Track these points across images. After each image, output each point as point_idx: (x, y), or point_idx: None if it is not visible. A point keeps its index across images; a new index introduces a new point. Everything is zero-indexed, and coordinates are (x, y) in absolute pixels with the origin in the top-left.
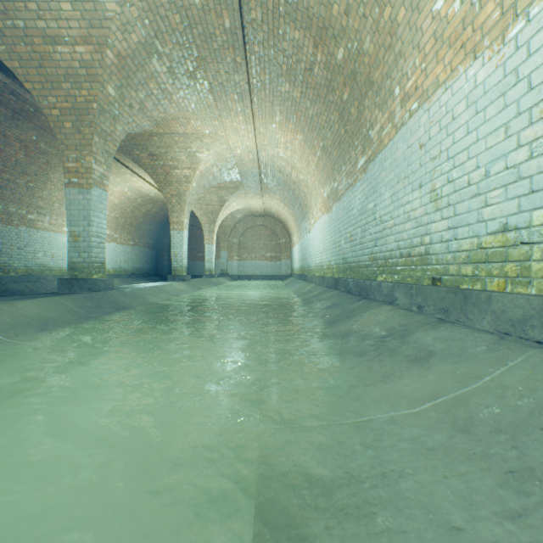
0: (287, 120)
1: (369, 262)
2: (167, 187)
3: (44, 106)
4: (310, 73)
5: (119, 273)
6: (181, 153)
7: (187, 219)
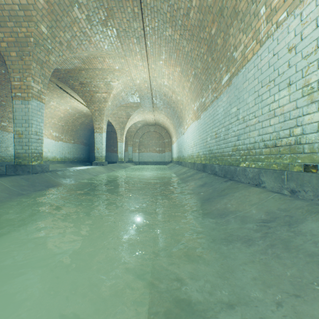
0: (169, 58)
1: (232, 152)
2: (92, 104)
3: None
4: (187, 17)
5: (64, 160)
6: (100, 82)
7: (105, 126)
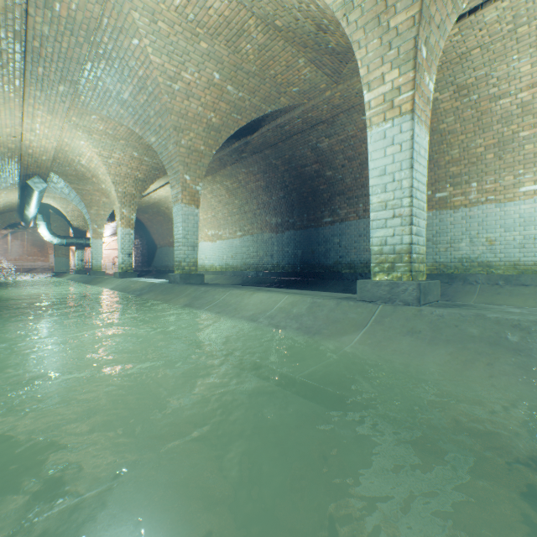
0: None
1: None
2: None
3: None
4: None
5: None
6: None
7: (398, 73)
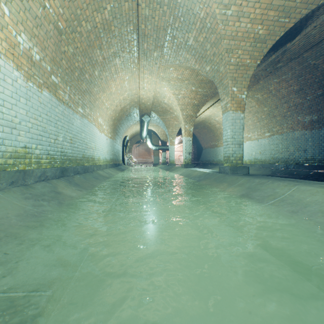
0: None
1: (82, 158)
2: None
3: None
4: (99, 46)
5: None
6: None
7: None
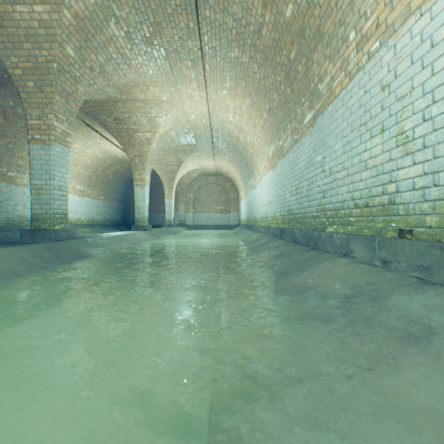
0: (236, 86)
1: (317, 213)
2: (131, 148)
3: (7, 66)
4: (259, 35)
5: (92, 223)
6: (142, 117)
7: (149, 176)
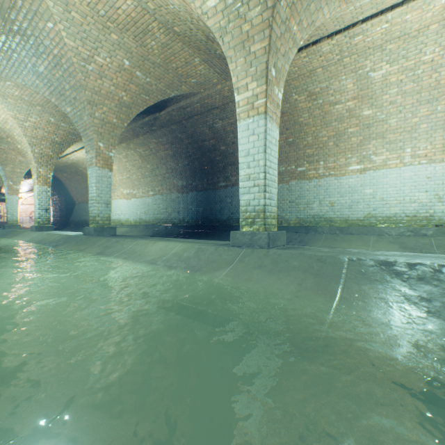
0: None
1: None
2: None
3: None
4: None
5: None
6: (172, 4)
7: (257, 84)
